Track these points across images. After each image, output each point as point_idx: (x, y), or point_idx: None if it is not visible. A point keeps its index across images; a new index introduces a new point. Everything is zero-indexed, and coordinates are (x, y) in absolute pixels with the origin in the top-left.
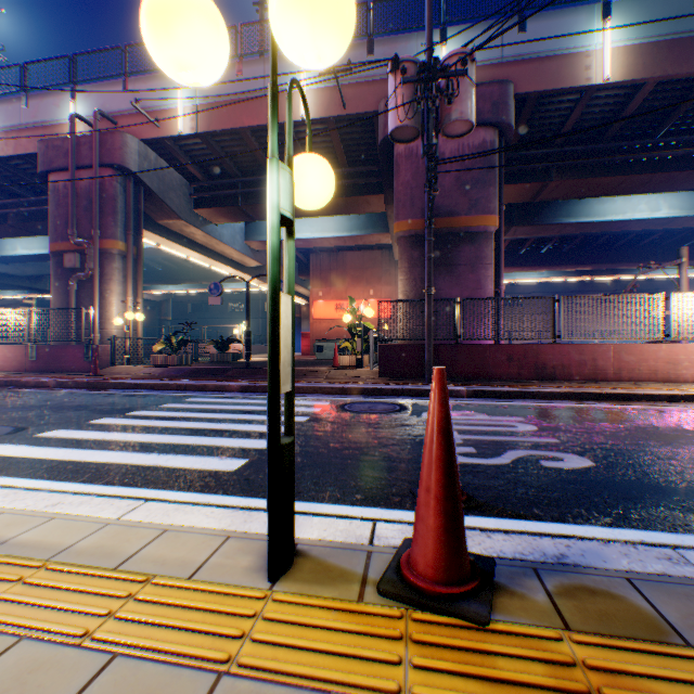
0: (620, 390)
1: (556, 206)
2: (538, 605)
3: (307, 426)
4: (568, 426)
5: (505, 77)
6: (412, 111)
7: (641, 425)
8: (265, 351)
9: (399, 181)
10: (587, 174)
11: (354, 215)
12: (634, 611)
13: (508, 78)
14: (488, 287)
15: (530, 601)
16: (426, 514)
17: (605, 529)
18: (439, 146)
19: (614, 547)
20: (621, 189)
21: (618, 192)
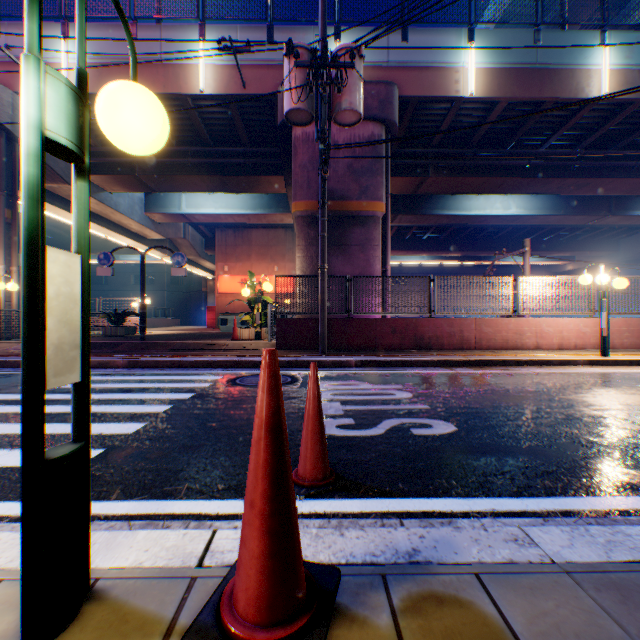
0: (481, 357)
1: (434, 200)
2: (380, 634)
3: (189, 404)
4: (439, 392)
5: (391, 80)
6: (306, 95)
7: (496, 388)
8: (170, 324)
9: (297, 163)
10: (457, 173)
11: (258, 194)
12: (482, 622)
13: (393, 81)
14: (376, 267)
15: (372, 628)
16: (250, 536)
17: (462, 500)
18: (334, 135)
19: (466, 531)
20: (483, 189)
21: (480, 191)
